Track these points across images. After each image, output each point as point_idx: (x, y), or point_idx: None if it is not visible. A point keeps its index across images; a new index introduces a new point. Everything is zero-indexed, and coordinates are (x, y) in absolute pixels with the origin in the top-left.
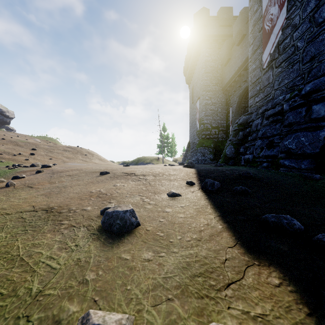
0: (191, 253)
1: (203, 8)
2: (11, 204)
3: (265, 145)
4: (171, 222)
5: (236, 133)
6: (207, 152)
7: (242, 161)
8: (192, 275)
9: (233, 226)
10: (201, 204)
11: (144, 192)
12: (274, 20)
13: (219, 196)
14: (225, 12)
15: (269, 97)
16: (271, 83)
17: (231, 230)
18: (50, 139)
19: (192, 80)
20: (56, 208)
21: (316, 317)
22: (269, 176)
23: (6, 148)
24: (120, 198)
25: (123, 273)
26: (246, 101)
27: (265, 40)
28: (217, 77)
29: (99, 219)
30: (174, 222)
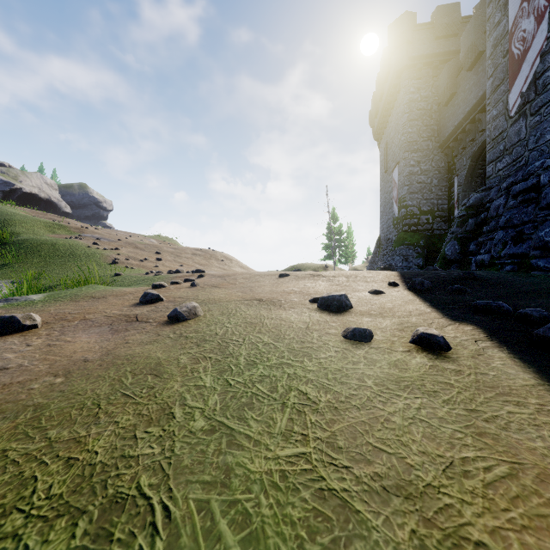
0: (403, 320)
1: (405, 13)
2: (220, 297)
3: (510, 239)
4: (381, 308)
5: (463, 221)
6: (412, 254)
7: (473, 265)
8: (406, 327)
9: (442, 310)
10: (409, 299)
11: (342, 291)
12: (529, 40)
13: (430, 294)
14: (446, 14)
15: (521, 162)
16: (523, 139)
17: (440, 312)
18: (168, 240)
19: (384, 134)
20: (265, 299)
21: (489, 337)
22: (501, 277)
23: (129, 252)
24: (320, 294)
25: (355, 324)
26: (485, 165)
27: (513, 71)
28: (430, 127)
29: (312, 305)
30: (384, 308)
